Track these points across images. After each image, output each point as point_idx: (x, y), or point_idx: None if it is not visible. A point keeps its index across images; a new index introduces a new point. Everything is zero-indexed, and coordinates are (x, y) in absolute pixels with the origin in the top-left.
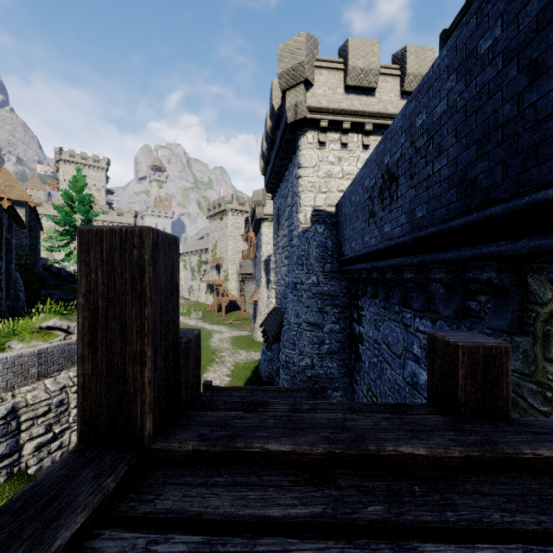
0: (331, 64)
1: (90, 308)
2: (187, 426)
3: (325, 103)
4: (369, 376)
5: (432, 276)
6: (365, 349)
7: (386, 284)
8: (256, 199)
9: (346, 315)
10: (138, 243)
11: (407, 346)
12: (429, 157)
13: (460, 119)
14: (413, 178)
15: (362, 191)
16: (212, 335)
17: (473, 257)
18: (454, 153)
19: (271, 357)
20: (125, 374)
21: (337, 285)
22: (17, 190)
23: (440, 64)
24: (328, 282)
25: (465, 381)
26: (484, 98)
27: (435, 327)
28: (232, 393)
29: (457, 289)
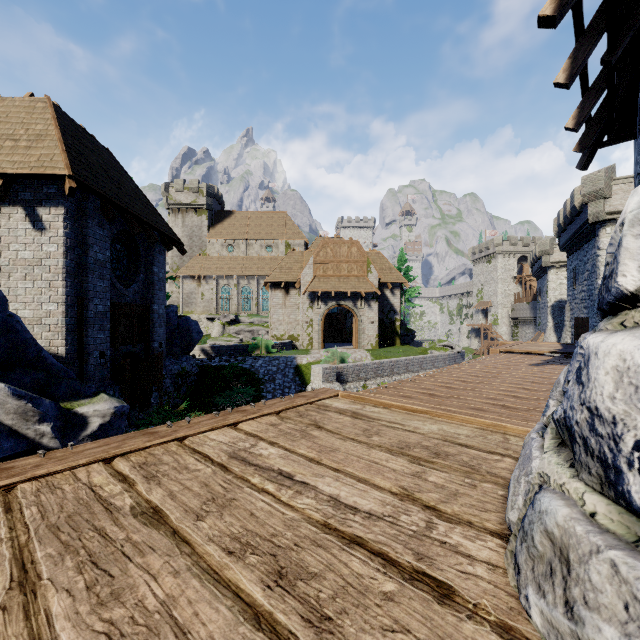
0: (626, 180)
1: (576, 326)
2: None
3: (621, 207)
4: None
5: None
6: None
7: None
8: (541, 249)
9: None
10: None
11: None
12: None
13: None
14: None
15: None
16: None
17: None
18: None
19: None
20: None
21: None
22: None
23: None
24: None
25: None
26: None
27: None
28: None
29: None
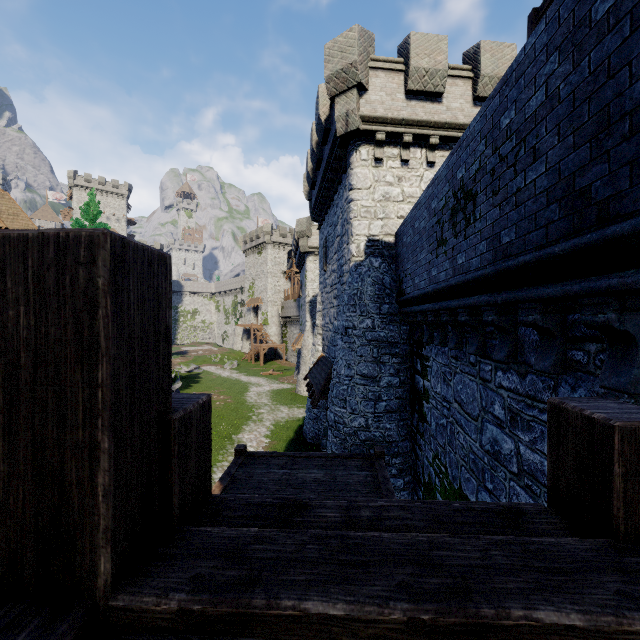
0: (389, 64)
1: (6, 367)
2: (176, 557)
3: (382, 111)
4: (436, 440)
5: (522, 318)
6: (432, 408)
7: (459, 329)
8: (299, 229)
9: (407, 366)
10: (86, 257)
11: (486, 405)
12: (519, 165)
13: (566, 111)
14: (497, 194)
15: (428, 215)
16: (248, 388)
17: (583, 292)
18: (557, 156)
19: (318, 415)
20: (65, 480)
21: (396, 330)
22: (22, 219)
23: (535, 43)
24: (386, 326)
25: (625, 484)
26: (602, 79)
27: (523, 382)
28: (270, 460)
29: (556, 334)
